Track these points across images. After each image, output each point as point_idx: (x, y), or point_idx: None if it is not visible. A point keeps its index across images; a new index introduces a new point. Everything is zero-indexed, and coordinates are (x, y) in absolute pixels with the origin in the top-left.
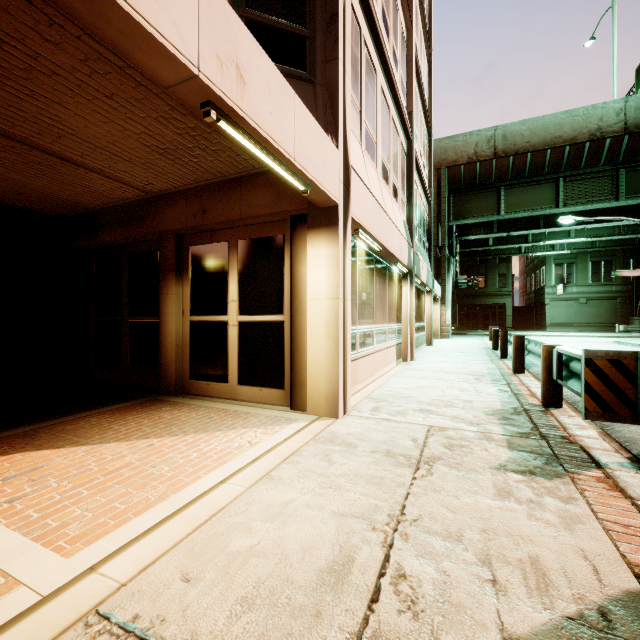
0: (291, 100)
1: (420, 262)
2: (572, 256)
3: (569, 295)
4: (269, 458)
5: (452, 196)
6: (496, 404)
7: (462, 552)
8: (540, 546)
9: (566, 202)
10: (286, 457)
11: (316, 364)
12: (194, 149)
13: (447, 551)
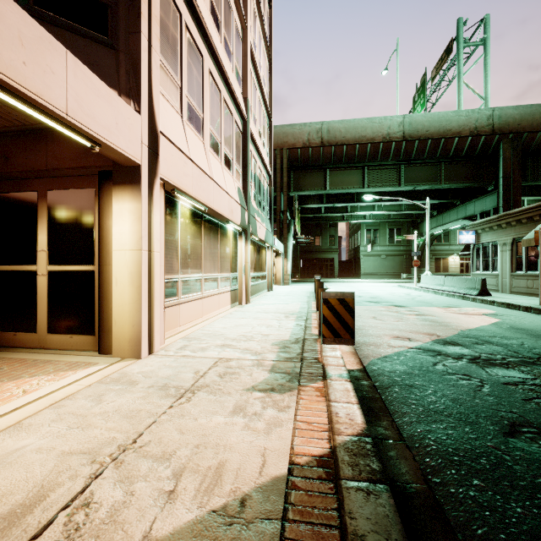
0: (61, 57)
1: (257, 223)
2: (377, 224)
3: (375, 252)
4: (34, 405)
5: (292, 172)
6: (286, 336)
7: (163, 469)
8: (235, 451)
9: (369, 184)
10: (55, 402)
11: (121, 310)
12: None
13: (150, 471)
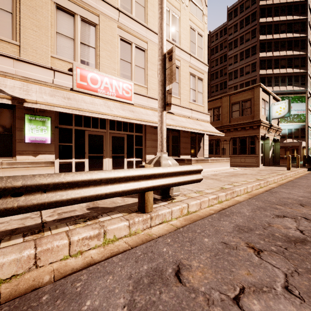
0: None
1: None
2: None
3: None
4: None
5: None
6: None
7: None
8: None
9: None
10: None
11: None
12: None
13: None
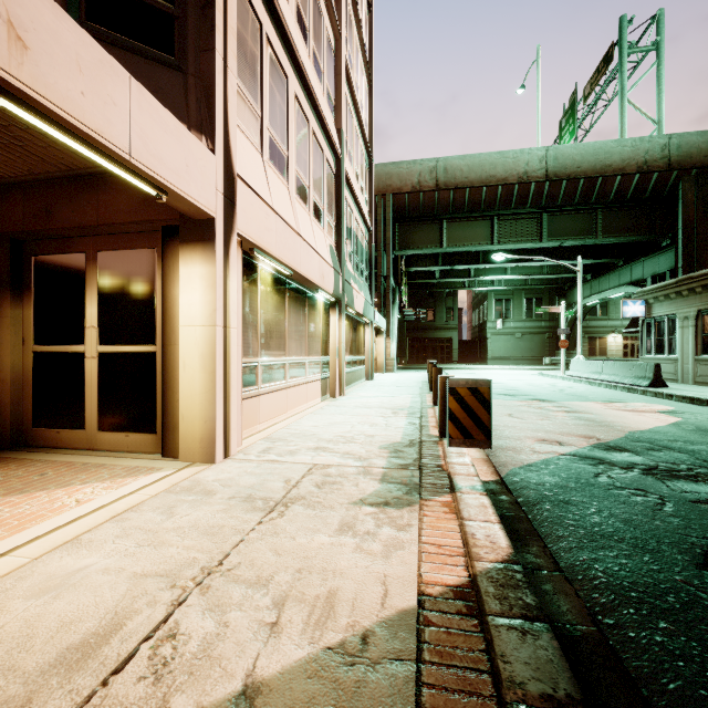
0: (124, 84)
1: (354, 291)
2: (510, 292)
3: (507, 330)
4: (92, 518)
5: (398, 225)
6: (397, 437)
7: (260, 597)
8: (347, 578)
9: (500, 240)
10: (116, 514)
11: (190, 402)
12: (11, 128)
13: (244, 599)
